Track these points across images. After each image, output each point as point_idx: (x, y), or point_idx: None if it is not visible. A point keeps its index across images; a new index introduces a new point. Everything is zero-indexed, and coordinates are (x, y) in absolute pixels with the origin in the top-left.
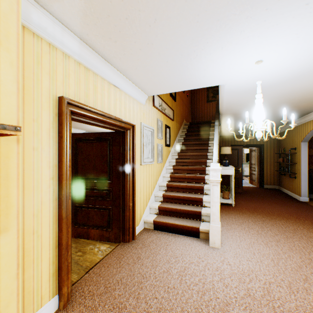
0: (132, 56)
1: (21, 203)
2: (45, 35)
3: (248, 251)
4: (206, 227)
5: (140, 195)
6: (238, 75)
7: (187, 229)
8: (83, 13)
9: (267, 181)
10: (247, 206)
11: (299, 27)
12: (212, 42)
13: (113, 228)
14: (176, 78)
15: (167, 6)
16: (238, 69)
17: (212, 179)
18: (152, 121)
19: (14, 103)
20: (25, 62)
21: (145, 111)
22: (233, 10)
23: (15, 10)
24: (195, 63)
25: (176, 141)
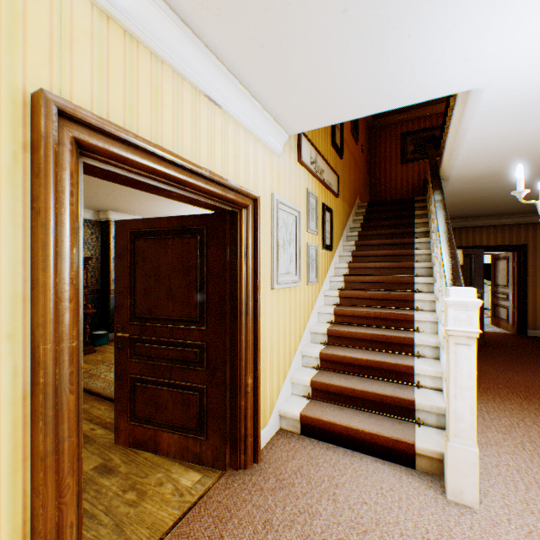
0: None
1: None
2: None
3: None
4: (432, 442)
5: (270, 357)
6: (537, 48)
7: (383, 444)
8: None
9: (535, 321)
10: (506, 381)
11: None
12: None
13: (209, 434)
14: (361, 74)
15: None
16: None
17: (453, 329)
18: (296, 193)
19: None
20: None
21: (283, 171)
22: None
23: None
24: (424, 9)
25: (342, 238)
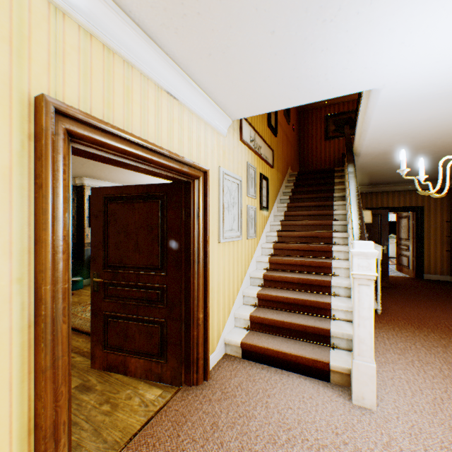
0: (201, 22)
1: None
2: None
3: (436, 420)
4: (342, 361)
5: (217, 297)
6: (417, 61)
7: (305, 364)
8: None
9: (429, 267)
10: (404, 314)
11: None
12: None
13: (168, 358)
14: (287, 76)
15: None
16: (423, 46)
17: (357, 273)
18: (238, 165)
19: None
20: None
21: (227, 148)
22: None
23: None
24: (332, 33)
25: (277, 201)
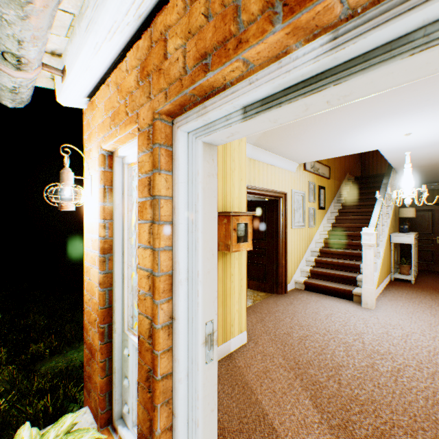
0: (287, 146)
1: None
2: None
3: (404, 315)
4: (360, 291)
5: (290, 256)
6: (391, 142)
7: (339, 291)
8: (259, 137)
9: None
10: (435, 285)
11: (428, 117)
12: (352, 133)
13: (267, 280)
14: (325, 151)
15: (312, 128)
16: (388, 140)
17: (363, 243)
18: (303, 185)
19: (244, 201)
20: None
21: (296, 177)
22: (361, 121)
23: (245, 164)
24: (341, 142)
25: (333, 202)
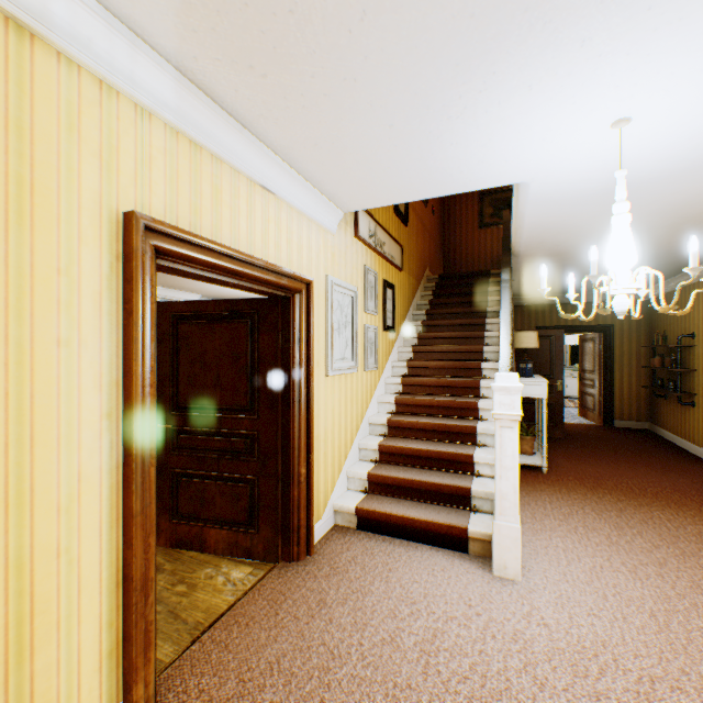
0: (306, 114)
1: (26, 481)
2: (88, 58)
3: (589, 589)
4: (484, 526)
5: (324, 448)
6: (565, 157)
7: (438, 531)
8: (181, 1)
9: (622, 411)
10: (577, 473)
11: None
12: (508, 71)
13: (260, 526)
14: (412, 168)
15: None
16: (568, 143)
17: (498, 413)
18: (353, 271)
19: None
20: (37, 126)
21: (338, 249)
22: None
23: None
24: (460, 128)
25: (408, 317)
